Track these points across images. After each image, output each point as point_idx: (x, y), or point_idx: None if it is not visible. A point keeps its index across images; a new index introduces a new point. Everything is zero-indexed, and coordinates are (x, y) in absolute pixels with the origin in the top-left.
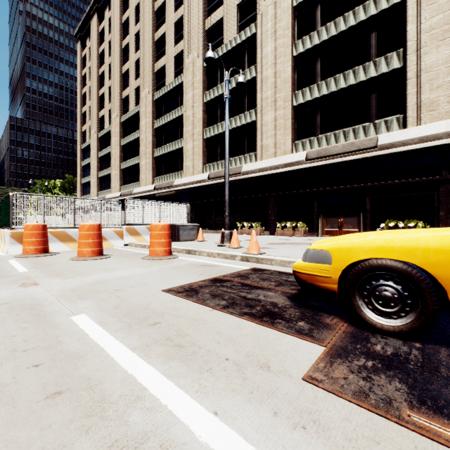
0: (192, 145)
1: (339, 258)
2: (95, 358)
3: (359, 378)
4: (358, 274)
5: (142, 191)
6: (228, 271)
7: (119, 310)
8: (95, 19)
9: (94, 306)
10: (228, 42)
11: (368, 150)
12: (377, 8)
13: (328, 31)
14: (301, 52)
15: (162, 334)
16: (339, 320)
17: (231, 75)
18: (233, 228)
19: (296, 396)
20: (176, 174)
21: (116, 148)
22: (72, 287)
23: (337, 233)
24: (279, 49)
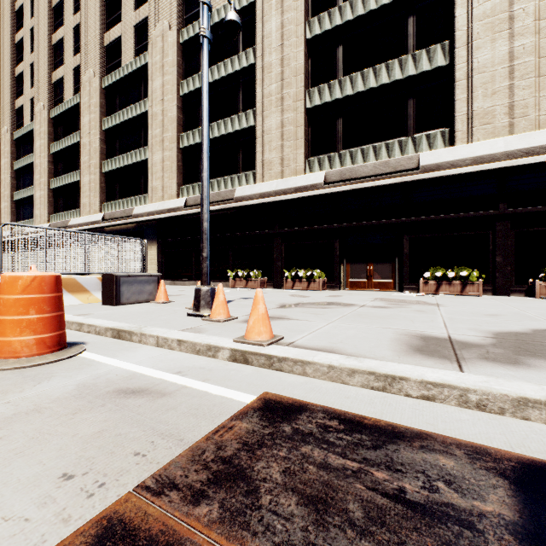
0: (161, 157)
1: None
2: None
3: None
4: None
5: (83, 223)
6: (186, 425)
7: None
8: None
9: None
10: (214, 11)
11: (408, 173)
12: None
13: (353, 8)
14: (318, 34)
15: None
16: None
17: (220, 60)
18: (221, 279)
19: None
20: (137, 198)
21: (42, 157)
22: None
23: (365, 285)
24: (287, 26)
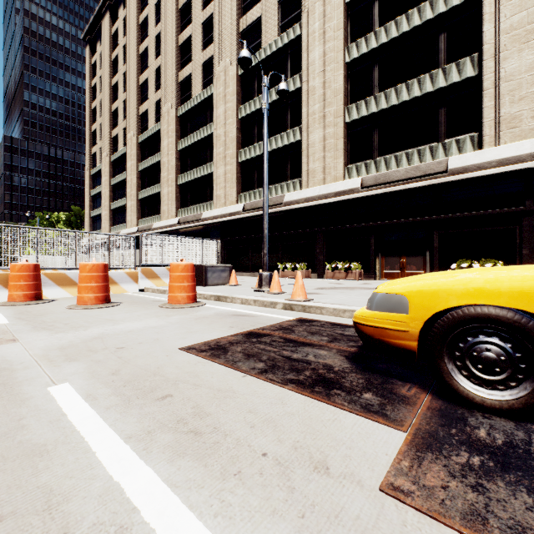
0: (224, 170)
1: (419, 305)
2: (67, 454)
3: (466, 487)
4: (447, 327)
5: (163, 226)
6: (266, 322)
7: (117, 377)
8: (108, 18)
9: (84, 372)
10: (267, 46)
11: (437, 176)
12: (447, 4)
13: (387, 32)
14: (356, 57)
15: (172, 413)
16: (419, 390)
17: (271, 86)
18: (273, 270)
19: (373, 522)
20: (204, 204)
21: (132, 174)
22: (60, 345)
23: (398, 275)
24: (329, 54)
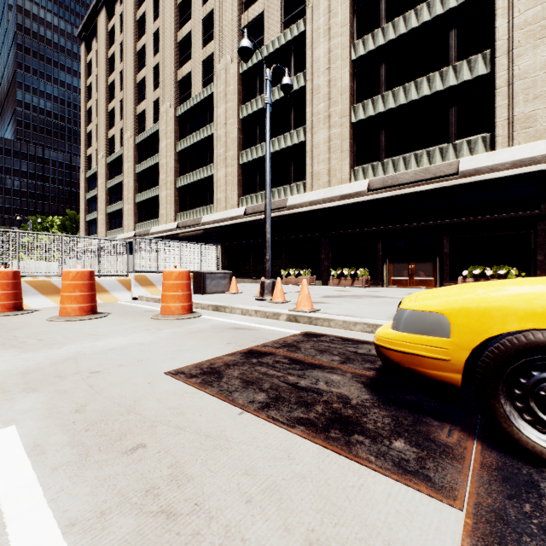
0: (224, 173)
1: (465, 327)
2: None
3: None
4: (505, 357)
5: (162, 230)
6: (269, 337)
7: (81, 415)
8: (104, 14)
9: (41, 408)
10: (269, 43)
11: (447, 178)
12: None
13: (395, 28)
14: (362, 55)
15: (140, 477)
16: (462, 434)
17: (274, 84)
18: (275, 277)
19: None
20: (204, 208)
21: (129, 177)
22: (24, 368)
23: (407, 282)
24: (334, 51)
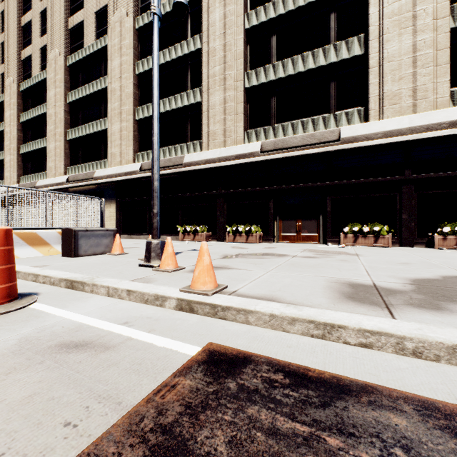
0: (119, 127)
1: None
2: None
3: None
4: None
5: (49, 184)
6: (126, 384)
7: None
8: None
9: None
10: (166, 2)
11: (330, 144)
12: None
13: (285, 4)
14: (255, 25)
15: None
16: None
17: (171, 44)
18: (172, 233)
19: None
20: (97, 163)
21: (11, 125)
22: None
23: (295, 238)
24: (229, 17)
